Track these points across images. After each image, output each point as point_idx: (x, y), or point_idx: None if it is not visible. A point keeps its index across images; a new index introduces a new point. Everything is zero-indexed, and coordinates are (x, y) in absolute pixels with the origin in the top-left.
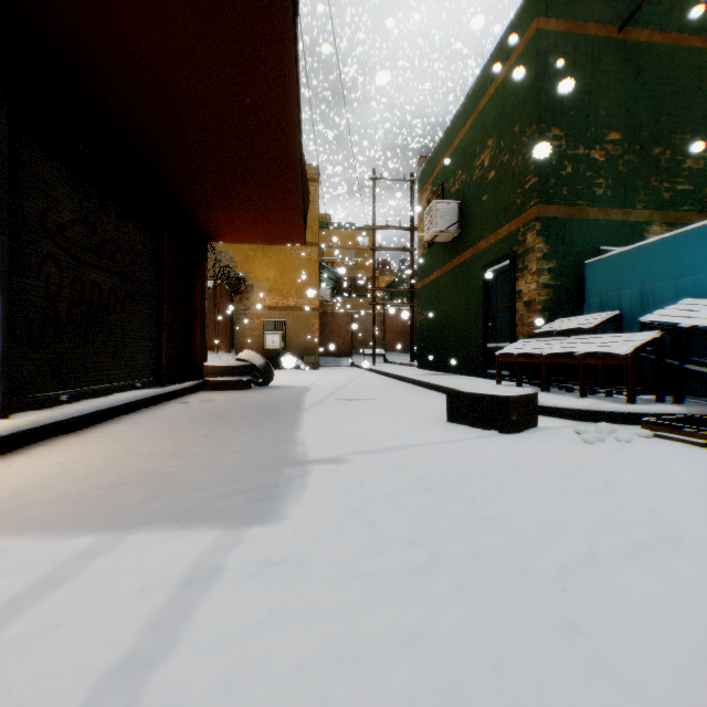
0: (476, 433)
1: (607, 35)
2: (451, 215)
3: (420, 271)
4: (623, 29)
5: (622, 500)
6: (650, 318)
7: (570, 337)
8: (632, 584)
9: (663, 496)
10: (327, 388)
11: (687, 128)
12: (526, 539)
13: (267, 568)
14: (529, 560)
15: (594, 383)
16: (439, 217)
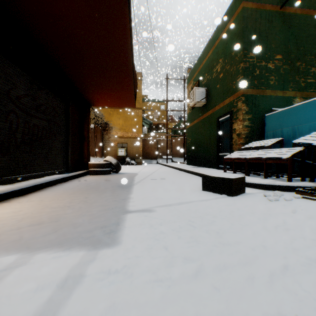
0: (216, 196)
1: (275, 10)
2: (202, 94)
3: (188, 120)
4: (283, 7)
5: (294, 233)
6: (298, 141)
7: (259, 150)
8: (312, 287)
9: (315, 230)
10: (145, 173)
11: (312, 53)
12: (248, 257)
13: (108, 275)
14: (252, 270)
15: (270, 172)
16: (197, 95)
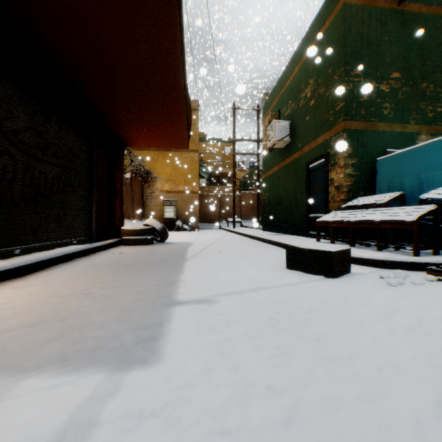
0: (308, 277)
1: (390, 7)
2: (284, 130)
3: (264, 167)
4: (401, 3)
5: (440, 340)
6: (427, 196)
7: (368, 209)
8: None
9: None
10: (203, 243)
11: None
12: (373, 385)
13: (139, 422)
14: (384, 413)
15: (386, 241)
16: (277, 131)
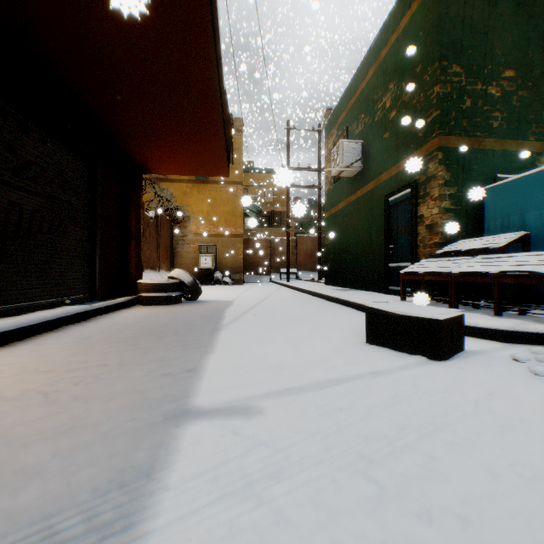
0: (403, 360)
1: None
2: (355, 153)
3: (327, 203)
4: None
5: None
6: None
7: (477, 256)
8: None
9: None
10: (248, 302)
11: None
12: None
13: None
14: None
15: (503, 301)
16: (344, 154)
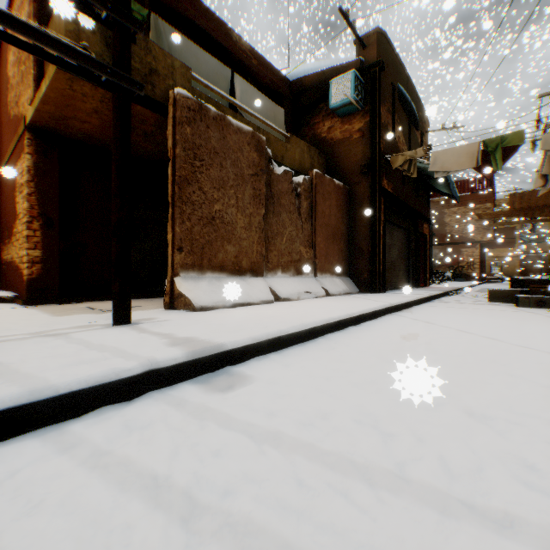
0: None
1: None
2: None
3: None
4: None
5: None
6: None
7: None
8: None
9: None
10: None
11: None
12: None
13: None
14: None
15: None
16: None
